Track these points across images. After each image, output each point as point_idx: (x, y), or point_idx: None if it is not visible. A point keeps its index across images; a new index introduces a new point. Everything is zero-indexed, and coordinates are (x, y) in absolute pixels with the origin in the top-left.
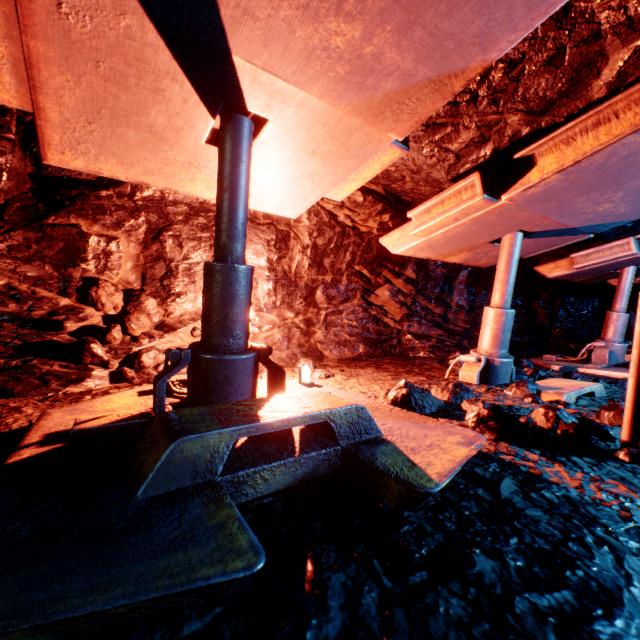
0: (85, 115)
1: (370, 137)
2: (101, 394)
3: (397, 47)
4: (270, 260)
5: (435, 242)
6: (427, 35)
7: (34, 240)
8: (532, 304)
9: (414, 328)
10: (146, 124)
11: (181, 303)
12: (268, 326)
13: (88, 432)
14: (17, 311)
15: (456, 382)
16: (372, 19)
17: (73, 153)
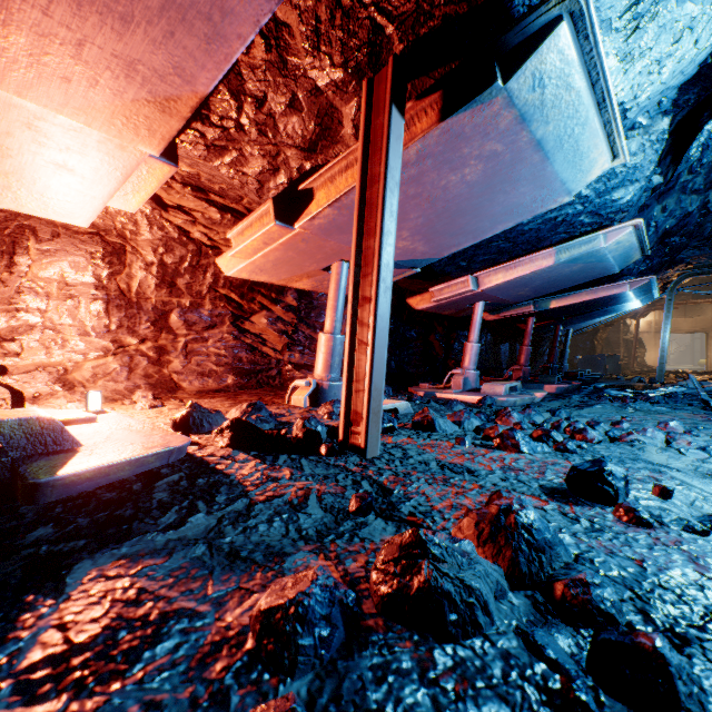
0: None
1: (118, 147)
2: None
3: (83, 61)
4: (98, 276)
5: (263, 266)
6: (111, 56)
7: None
8: (429, 337)
9: (296, 358)
10: None
11: None
12: (98, 353)
13: None
14: None
15: (252, 402)
16: (30, 27)
17: None
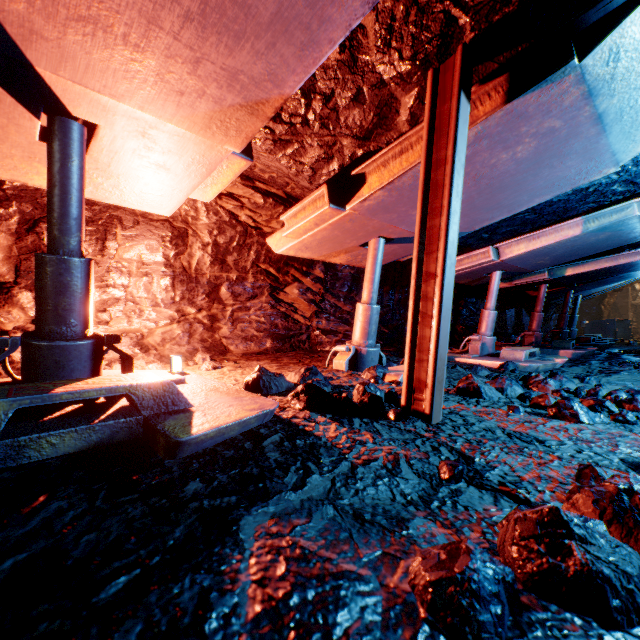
0: None
1: (208, 147)
2: None
3: (197, 76)
4: (166, 256)
5: (309, 244)
6: (220, 69)
7: None
8: None
9: (323, 324)
10: None
11: None
12: (166, 321)
13: None
14: None
15: (308, 367)
16: (162, 51)
17: None
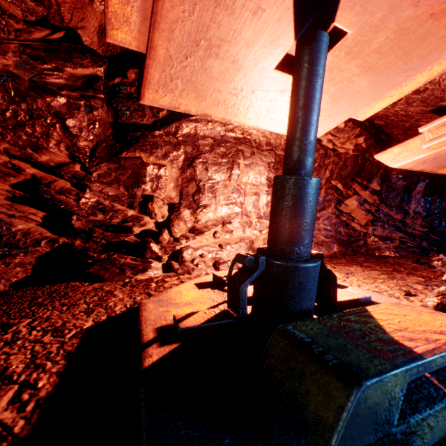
0: (185, 49)
1: (441, 42)
2: (161, 282)
3: None
4: (269, 178)
5: (443, 154)
6: None
7: (113, 169)
8: None
9: (378, 231)
10: (232, 53)
11: (206, 213)
12: (266, 230)
13: (190, 330)
14: (103, 219)
15: None
16: None
17: (164, 90)
